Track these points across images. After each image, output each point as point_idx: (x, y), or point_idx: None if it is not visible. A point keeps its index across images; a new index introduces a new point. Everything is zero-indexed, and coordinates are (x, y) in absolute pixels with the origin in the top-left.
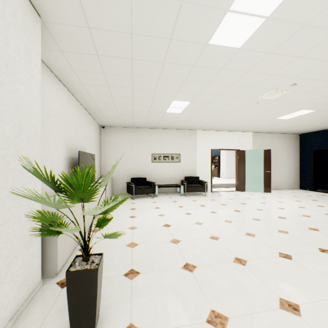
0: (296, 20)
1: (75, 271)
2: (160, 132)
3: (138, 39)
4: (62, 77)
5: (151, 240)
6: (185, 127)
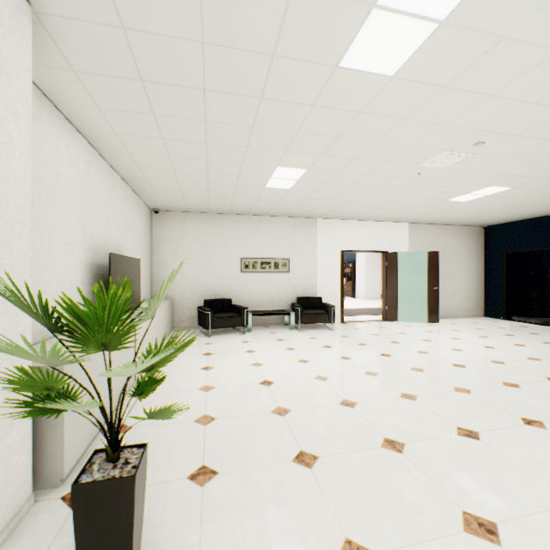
0: (489, 28)
1: (90, 483)
2: (256, 221)
3: (215, 53)
4: (78, 119)
5: (239, 410)
6: (298, 214)
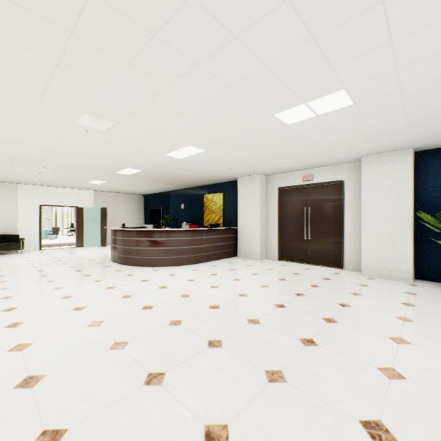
0: None
1: None
2: None
3: None
4: None
5: None
6: None
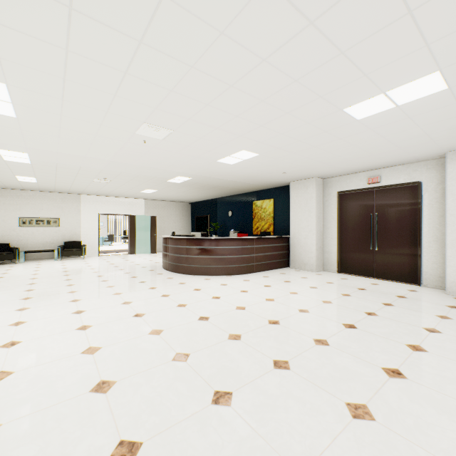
0: (49, 161)
1: None
2: (32, 194)
3: None
4: None
5: None
6: (63, 192)
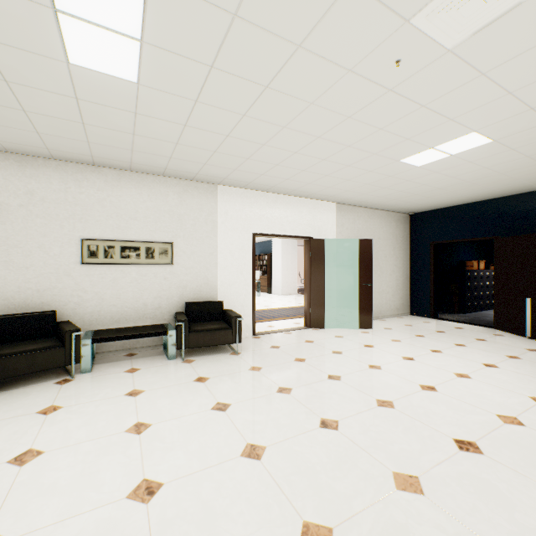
0: None
1: None
2: (112, 178)
3: None
4: None
5: None
6: (184, 171)
